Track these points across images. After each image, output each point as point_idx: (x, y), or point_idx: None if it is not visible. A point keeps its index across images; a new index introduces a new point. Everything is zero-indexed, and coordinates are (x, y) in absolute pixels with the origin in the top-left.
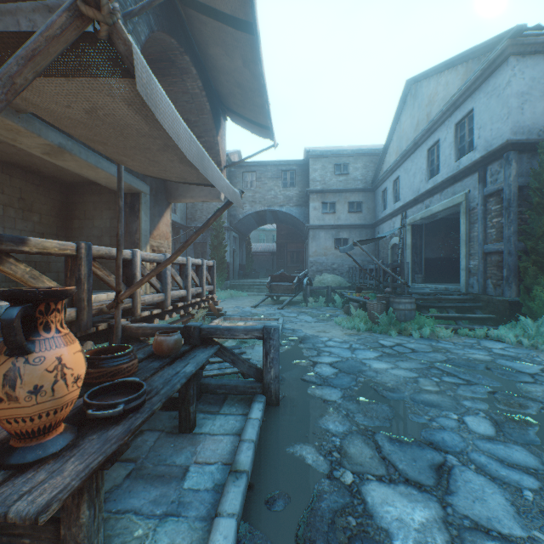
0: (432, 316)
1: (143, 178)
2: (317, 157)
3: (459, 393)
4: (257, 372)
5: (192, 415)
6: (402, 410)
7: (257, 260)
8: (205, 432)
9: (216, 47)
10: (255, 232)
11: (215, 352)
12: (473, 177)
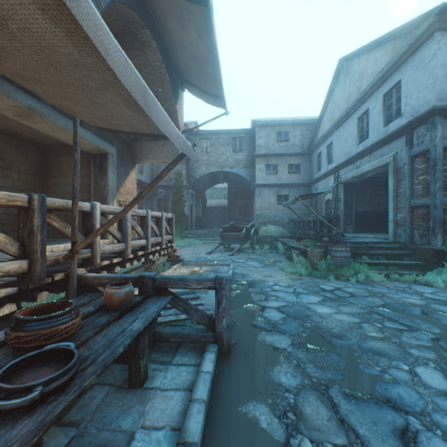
0: (365, 263)
1: (110, 141)
2: (262, 126)
3: (404, 341)
4: (209, 321)
5: (142, 369)
6: (352, 359)
7: (211, 213)
8: (155, 386)
9: (173, 20)
10: (210, 190)
11: (167, 303)
12: (401, 140)
